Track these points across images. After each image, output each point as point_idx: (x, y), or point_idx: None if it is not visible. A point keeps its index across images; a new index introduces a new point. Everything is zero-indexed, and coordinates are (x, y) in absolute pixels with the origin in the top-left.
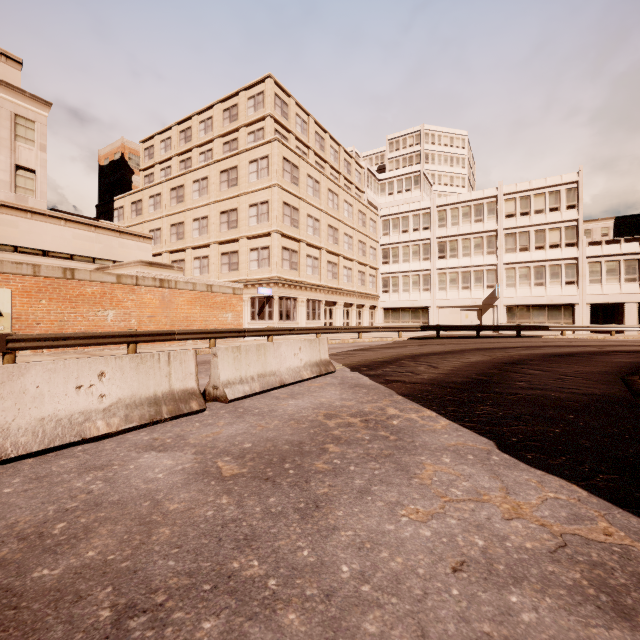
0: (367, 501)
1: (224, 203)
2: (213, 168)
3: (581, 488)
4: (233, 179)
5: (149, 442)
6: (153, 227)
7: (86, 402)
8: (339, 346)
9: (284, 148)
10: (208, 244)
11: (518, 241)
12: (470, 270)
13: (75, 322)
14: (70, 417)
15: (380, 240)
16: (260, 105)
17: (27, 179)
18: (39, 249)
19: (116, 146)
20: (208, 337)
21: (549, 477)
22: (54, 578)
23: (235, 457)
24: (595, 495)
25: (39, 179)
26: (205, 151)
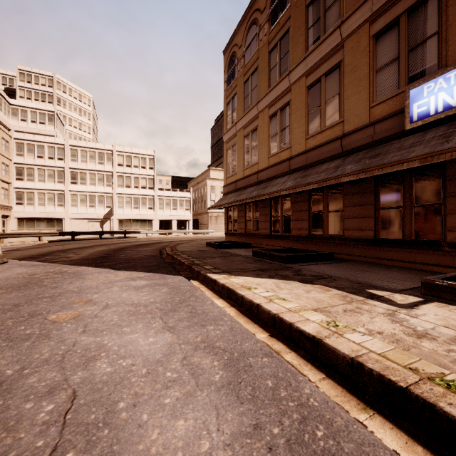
0: (73, 283)
1: None
2: None
3: (134, 271)
4: None
5: None
6: None
7: None
8: None
9: None
10: None
11: (125, 181)
12: (95, 195)
13: None
14: None
15: (14, 159)
16: None
17: None
18: None
19: None
20: None
21: (127, 271)
22: None
23: None
24: (136, 271)
25: None
26: None
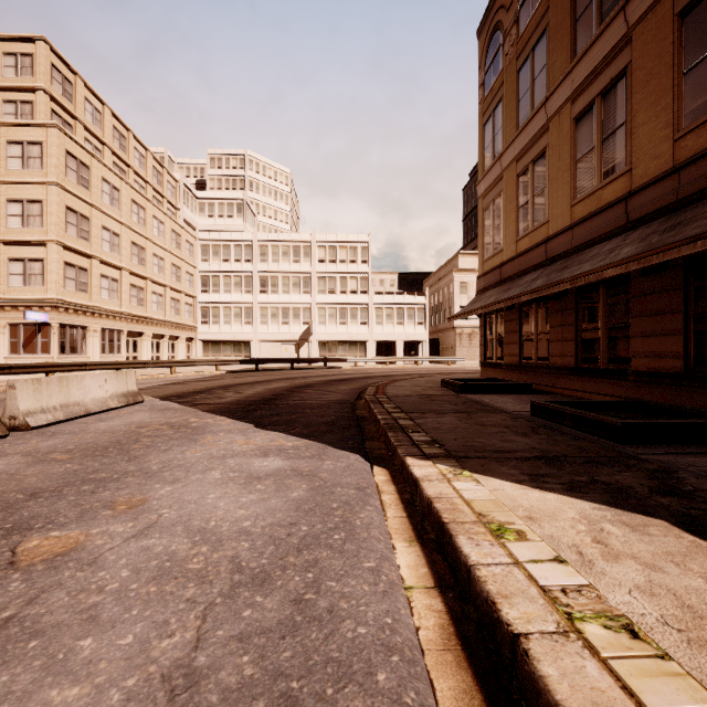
0: (169, 452)
1: None
2: None
3: (283, 433)
4: None
5: None
6: None
7: None
8: (147, 381)
9: (68, 139)
10: None
11: (328, 284)
12: (289, 306)
13: None
14: None
15: (199, 266)
16: (26, 70)
17: None
18: None
19: None
20: None
21: (272, 432)
22: None
23: (64, 452)
24: (287, 434)
25: None
26: None
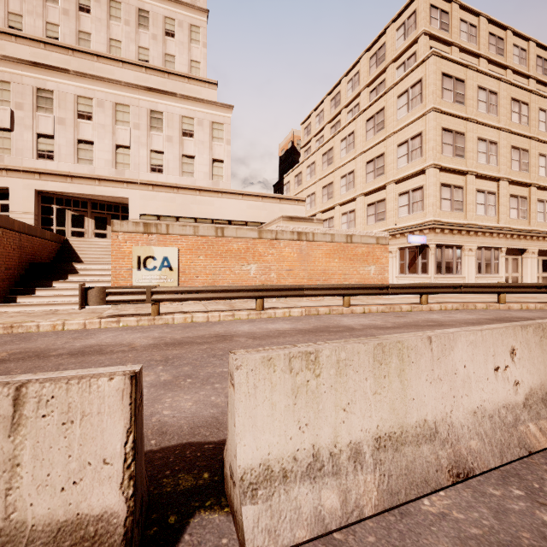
0: None
1: (370, 152)
2: (359, 120)
3: None
4: (379, 123)
5: None
6: (309, 193)
7: None
8: None
9: (443, 62)
10: (354, 198)
11: None
12: None
13: (224, 275)
14: None
15: None
16: (411, 28)
17: (219, 168)
18: (226, 220)
19: (288, 138)
20: (341, 294)
21: None
22: None
23: None
24: None
25: (226, 166)
26: (352, 108)
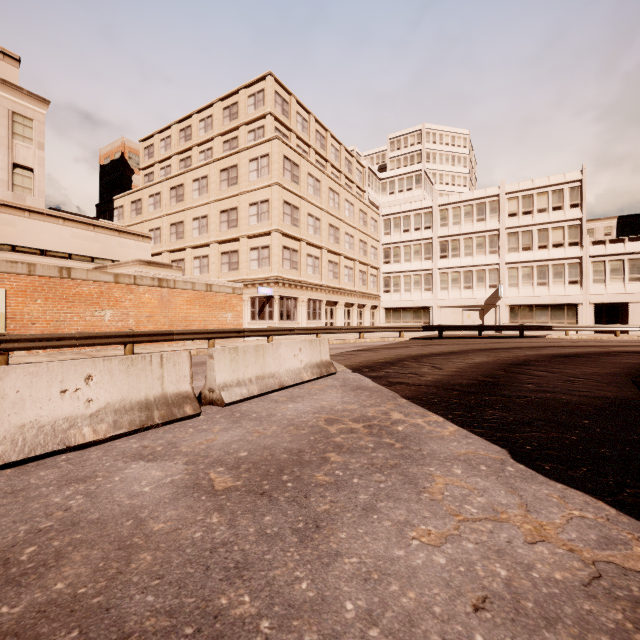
0: (373, 520)
1: (224, 202)
2: (213, 167)
3: (608, 505)
4: (233, 178)
5: (138, 450)
6: (153, 226)
7: (71, 407)
8: (340, 346)
9: (284, 146)
10: (208, 243)
11: (521, 240)
12: (472, 270)
13: (71, 322)
14: (53, 424)
15: (381, 239)
16: (260, 103)
17: (25, 177)
18: (37, 248)
19: (116, 145)
20: (207, 337)
21: (571, 491)
22: (13, 618)
23: (229, 467)
24: (625, 513)
25: (37, 177)
26: (205, 150)
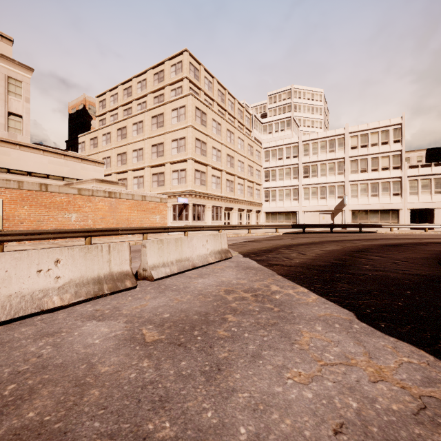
0: (259, 364)
1: (154, 139)
2: (147, 114)
3: (428, 353)
4: (160, 122)
5: (92, 313)
6: (105, 156)
7: (45, 282)
8: (235, 239)
9: (196, 100)
10: (143, 167)
11: (359, 165)
12: (326, 185)
13: (48, 222)
14: (32, 294)
15: (263, 165)
16: (179, 70)
17: (16, 122)
18: (25, 171)
19: (80, 100)
20: (142, 232)
21: (401, 343)
22: None
23: (156, 325)
24: (440, 359)
25: (25, 122)
26: (141, 103)
